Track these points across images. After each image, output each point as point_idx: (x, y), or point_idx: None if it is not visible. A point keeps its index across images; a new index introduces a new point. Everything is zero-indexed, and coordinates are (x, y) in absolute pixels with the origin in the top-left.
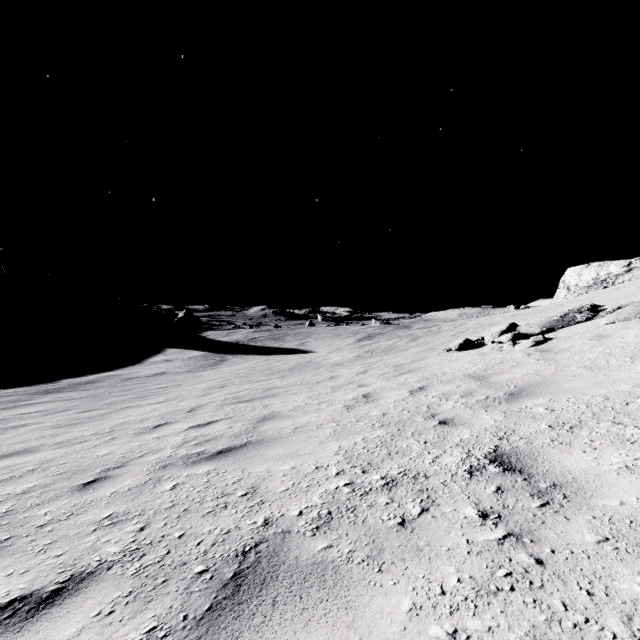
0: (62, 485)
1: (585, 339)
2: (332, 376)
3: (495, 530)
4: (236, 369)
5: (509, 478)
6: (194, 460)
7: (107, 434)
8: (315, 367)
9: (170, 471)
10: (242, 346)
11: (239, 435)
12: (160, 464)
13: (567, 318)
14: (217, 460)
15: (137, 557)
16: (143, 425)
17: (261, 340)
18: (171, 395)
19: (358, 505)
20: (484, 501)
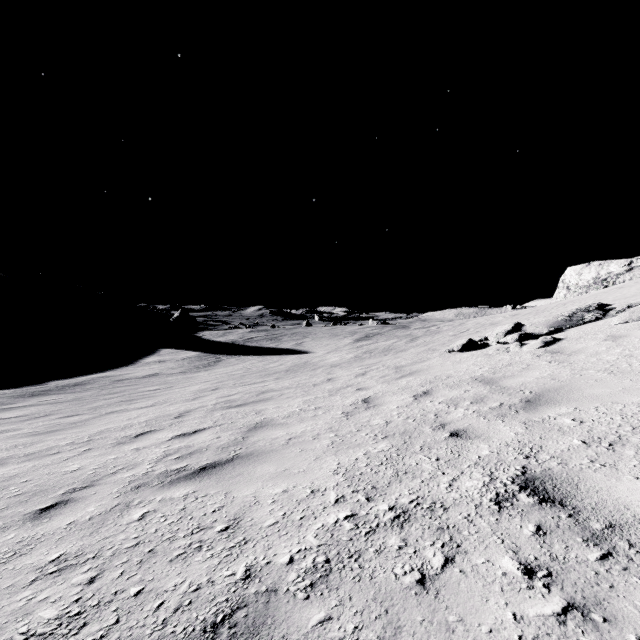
0: (15, 511)
1: (599, 340)
2: (329, 378)
3: (549, 597)
4: (231, 370)
5: (549, 513)
6: (172, 479)
7: (84, 444)
8: (312, 368)
9: (142, 494)
10: (238, 346)
11: (226, 447)
12: (133, 484)
13: (575, 317)
14: (198, 479)
15: (75, 628)
16: (125, 433)
17: (257, 340)
18: (161, 398)
19: (363, 549)
20: (524, 548)
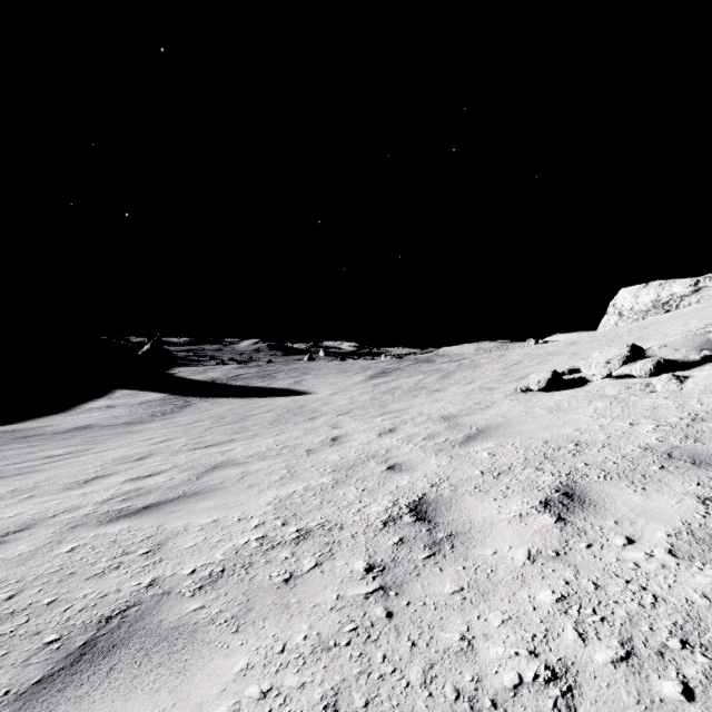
0: None
1: None
2: (335, 437)
3: None
4: (196, 420)
5: None
6: None
7: None
8: (310, 417)
9: None
10: (218, 386)
11: None
12: None
13: None
14: None
15: None
16: None
17: (245, 378)
18: (37, 478)
19: None
20: None
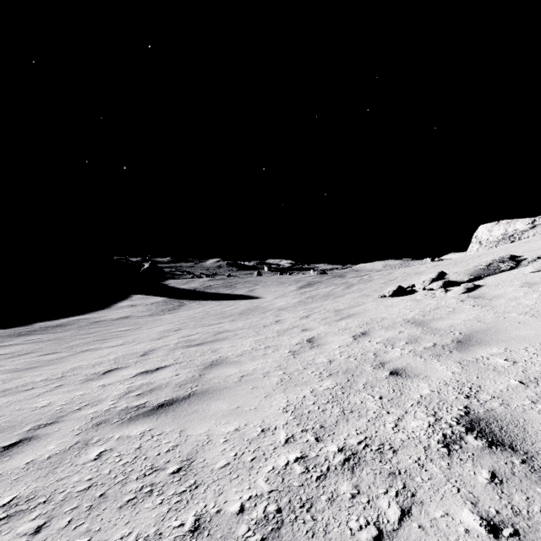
0: None
1: (515, 286)
2: (277, 320)
3: None
4: (192, 313)
5: (501, 458)
6: (132, 416)
7: (56, 380)
8: (262, 311)
9: (102, 431)
10: (199, 293)
11: (184, 384)
12: (95, 420)
13: (492, 267)
14: (156, 416)
15: None
16: (94, 370)
17: (215, 287)
18: (130, 338)
19: (315, 497)
20: (482, 498)
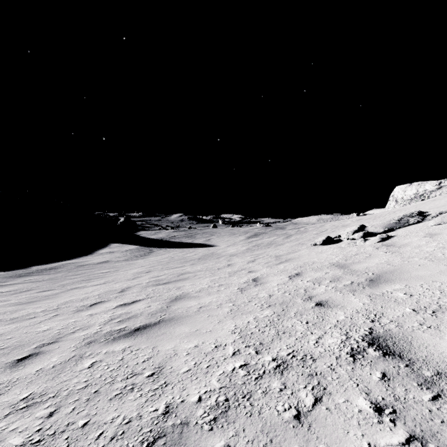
0: None
1: (420, 236)
2: (229, 264)
3: (395, 430)
4: (160, 258)
5: (391, 363)
6: (115, 337)
7: (53, 311)
8: (217, 257)
9: (93, 348)
10: (165, 242)
11: (155, 313)
12: (86, 340)
13: (403, 221)
14: (133, 337)
15: None
16: (83, 303)
17: (179, 237)
18: (110, 278)
19: (253, 391)
20: (374, 390)
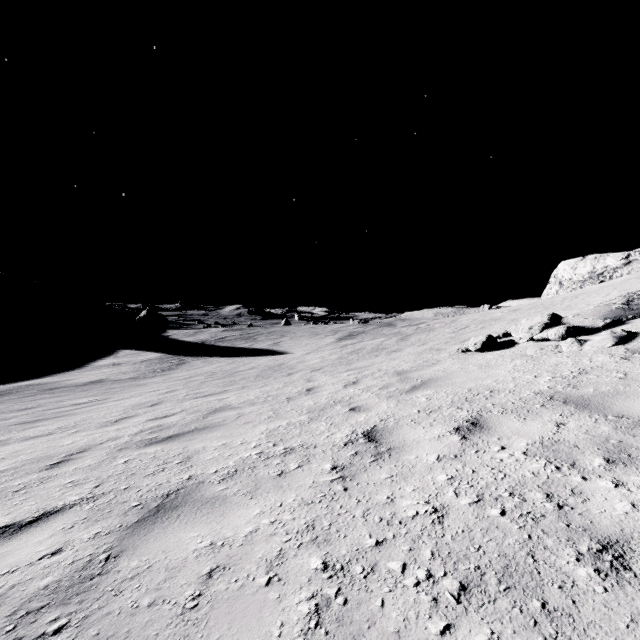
0: None
1: None
2: (310, 388)
3: None
4: (191, 375)
5: None
6: None
7: None
8: (288, 373)
9: None
10: (207, 347)
11: (36, 610)
12: None
13: (635, 305)
14: None
15: None
16: None
17: (230, 340)
18: (74, 419)
19: None
20: None
